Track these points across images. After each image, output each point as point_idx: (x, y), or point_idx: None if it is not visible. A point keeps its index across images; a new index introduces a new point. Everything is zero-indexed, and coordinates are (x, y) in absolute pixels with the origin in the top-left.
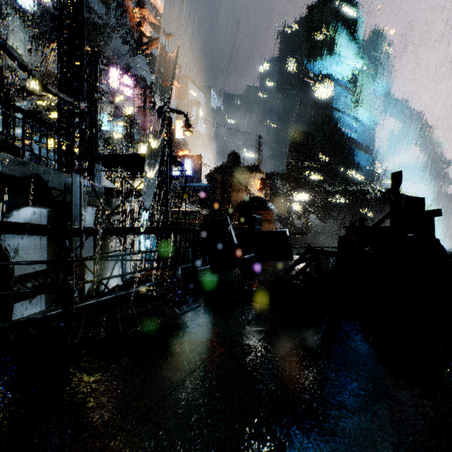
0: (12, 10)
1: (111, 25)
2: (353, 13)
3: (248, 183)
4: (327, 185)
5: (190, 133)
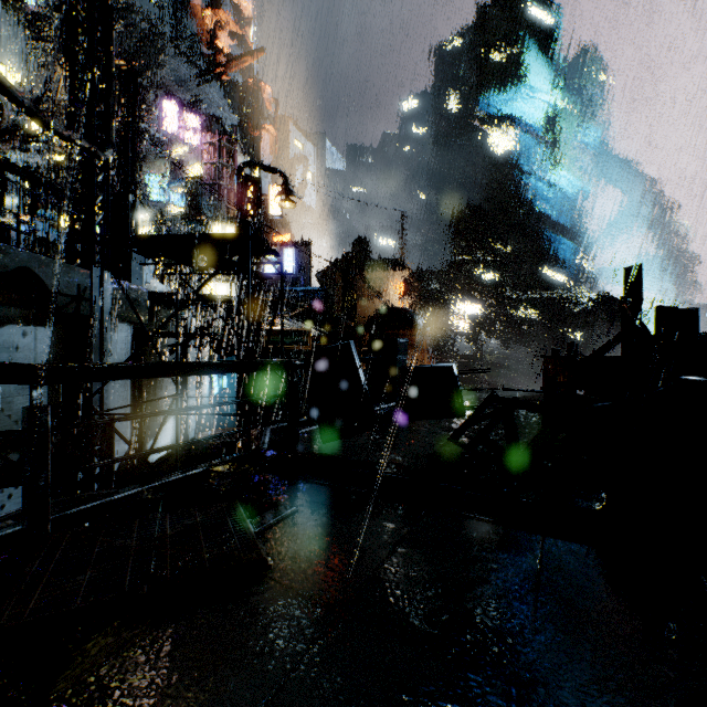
0: (0, 2)
1: (168, 34)
2: (549, 19)
3: (385, 287)
4: (509, 289)
5: (291, 205)
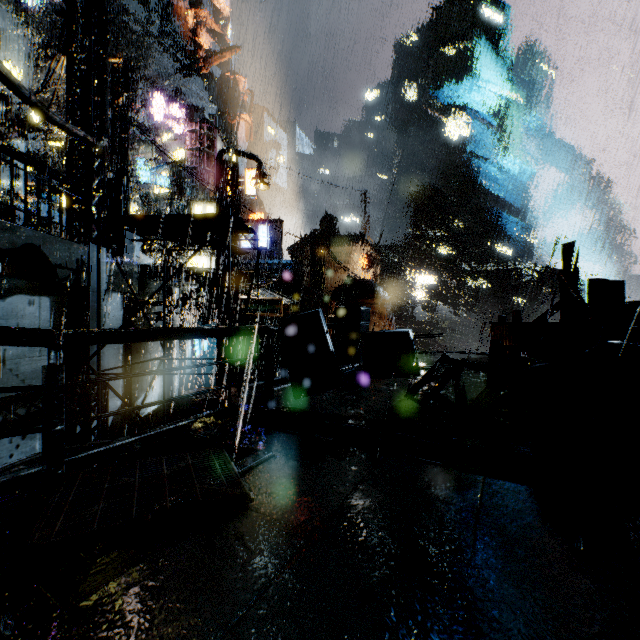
0: (5, 6)
1: (154, 32)
2: (498, 17)
3: (350, 260)
4: (461, 262)
5: (265, 187)
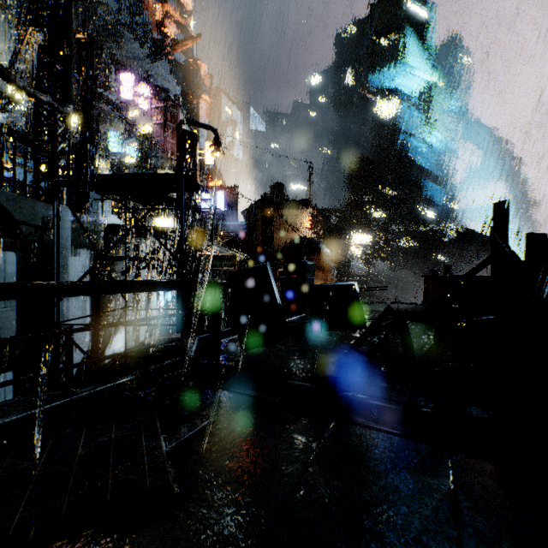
0: None
1: (125, 22)
2: (424, 13)
3: (296, 222)
4: (393, 224)
5: (221, 155)
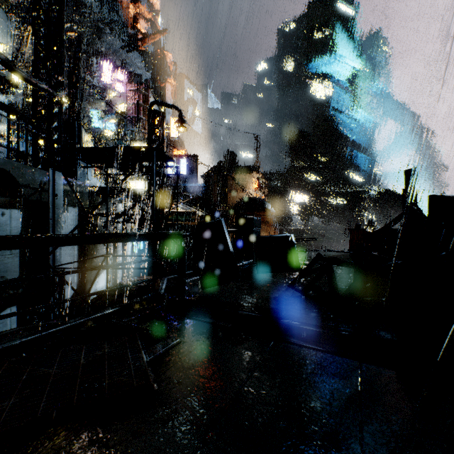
0: None
1: (105, 20)
2: (351, 11)
3: (246, 184)
4: (325, 186)
5: (184, 129)
